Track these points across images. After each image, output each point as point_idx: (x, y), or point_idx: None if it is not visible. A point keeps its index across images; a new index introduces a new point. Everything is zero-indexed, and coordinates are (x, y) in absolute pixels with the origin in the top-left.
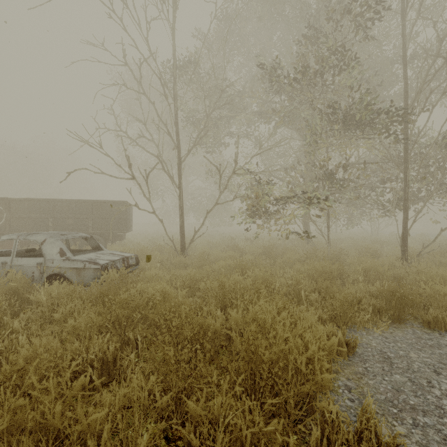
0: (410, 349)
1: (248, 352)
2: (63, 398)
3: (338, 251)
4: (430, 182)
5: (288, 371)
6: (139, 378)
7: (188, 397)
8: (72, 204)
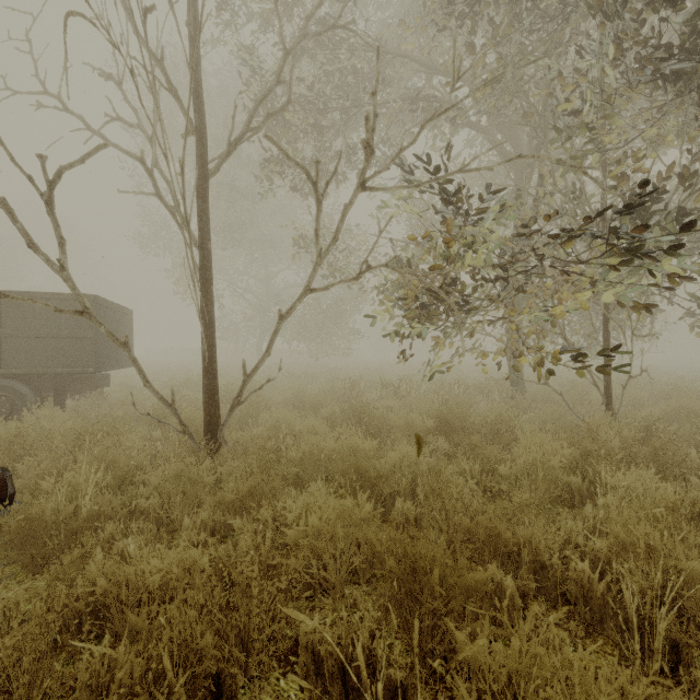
0: None
1: None
2: None
3: (643, 427)
4: None
5: None
6: None
7: None
8: None
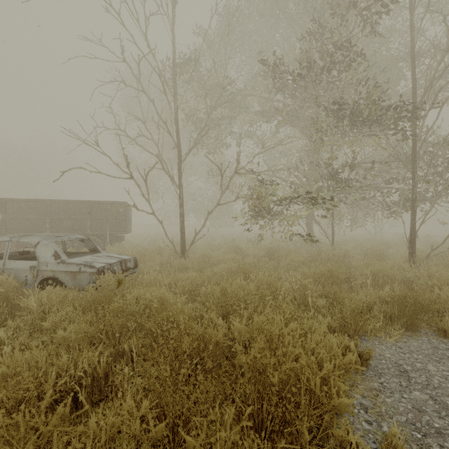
0: (427, 361)
1: (254, 372)
2: (35, 436)
3: (343, 253)
4: (437, 182)
5: (299, 392)
6: (130, 403)
7: (186, 422)
8: (70, 205)
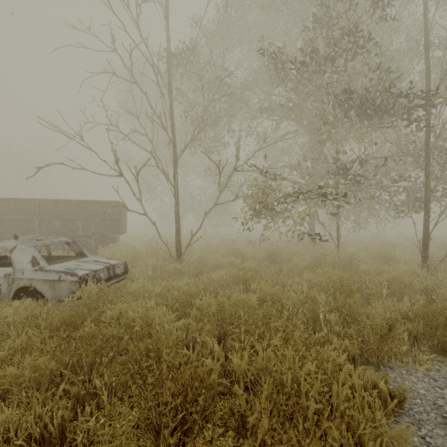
0: None
1: None
2: None
3: (349, 256)
4: None
5: None
6: None
7: None
8: (61, 205)
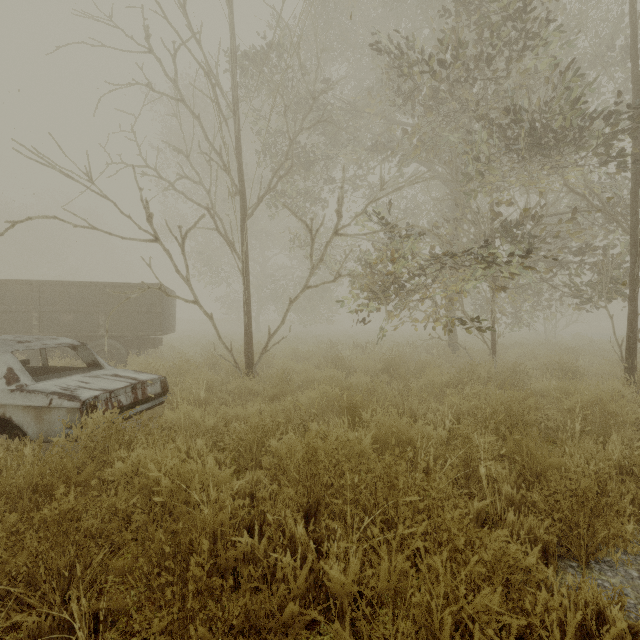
0: None
1: None
2: None
3: (511, 368)
4: None
5: None
6: None
7: None
8: (72, 290)
